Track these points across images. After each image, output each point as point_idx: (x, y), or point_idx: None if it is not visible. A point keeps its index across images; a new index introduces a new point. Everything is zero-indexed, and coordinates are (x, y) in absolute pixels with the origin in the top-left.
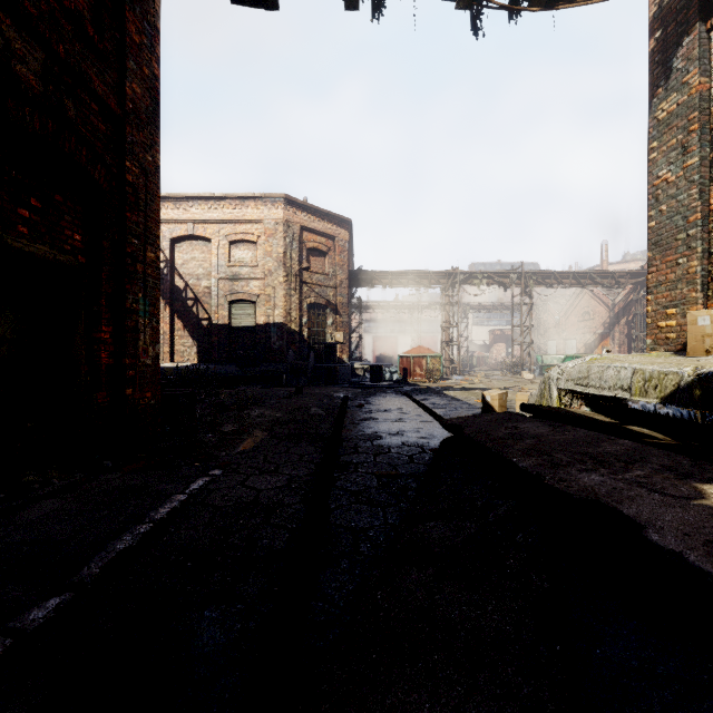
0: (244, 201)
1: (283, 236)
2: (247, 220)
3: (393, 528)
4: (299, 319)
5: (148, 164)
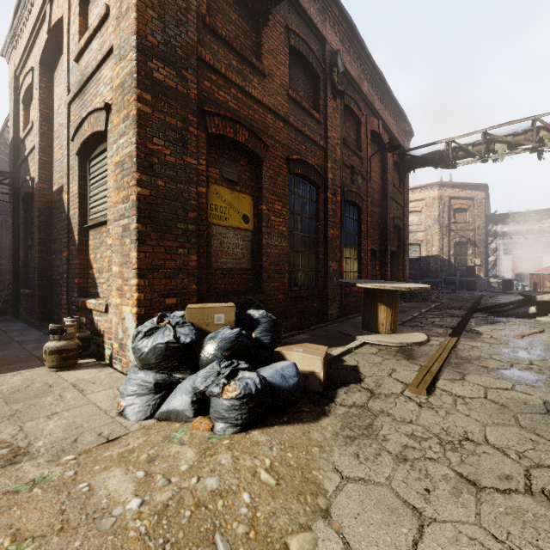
0: (413, 190)
1: (437, 206)
2: (415, 200)
3: (495, 310)
4: (448, 252)
5: (407, 215)
